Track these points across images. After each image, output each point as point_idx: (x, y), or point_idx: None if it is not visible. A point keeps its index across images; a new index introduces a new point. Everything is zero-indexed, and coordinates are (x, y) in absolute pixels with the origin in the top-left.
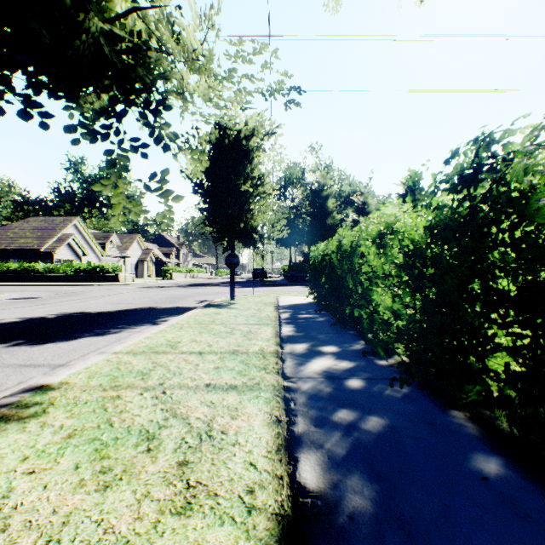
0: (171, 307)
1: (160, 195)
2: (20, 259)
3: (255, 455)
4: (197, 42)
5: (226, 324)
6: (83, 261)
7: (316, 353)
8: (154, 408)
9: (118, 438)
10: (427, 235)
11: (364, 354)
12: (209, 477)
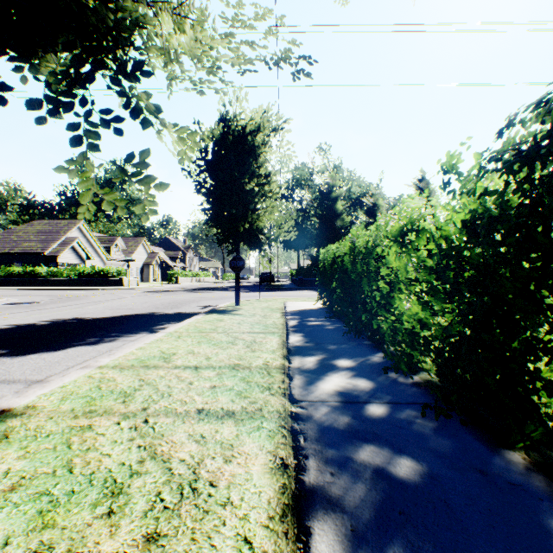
0: (172, 313)
1: (138, 180)
2: (23, 263)
3: (251, 523)
4: None
5: (229, 333)
6: (88, 264)
7: (328, 369)
8: (130, 444)
9: (74, 492)
10: (461, 231)
11: (384, 370)
12: None
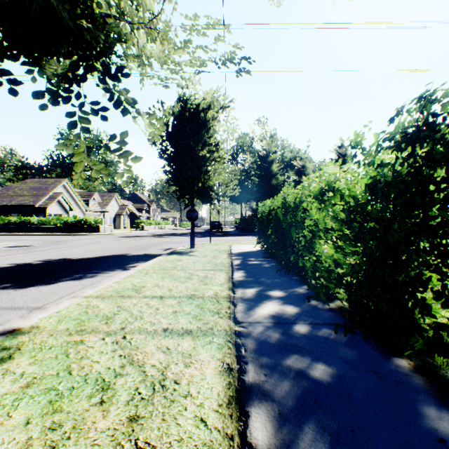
0: (140, 254)
1: (119, 154)
2: (18, 213)
3: (205, 409)
4: (150, 0)
5: (186, 270)
6: (71, 215)
7: (264, 298)
8: (113, 354)
9: (74, 387)
10: (366, 192)
11: (307, 299)
12: (158, 436)
